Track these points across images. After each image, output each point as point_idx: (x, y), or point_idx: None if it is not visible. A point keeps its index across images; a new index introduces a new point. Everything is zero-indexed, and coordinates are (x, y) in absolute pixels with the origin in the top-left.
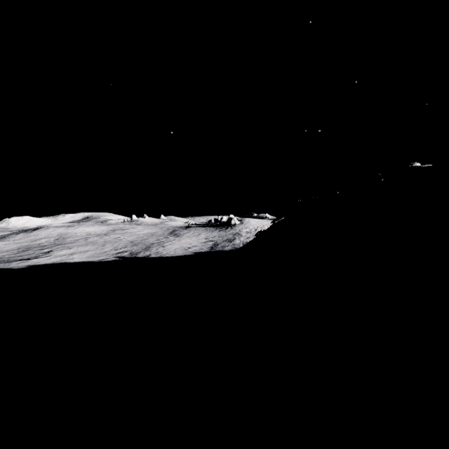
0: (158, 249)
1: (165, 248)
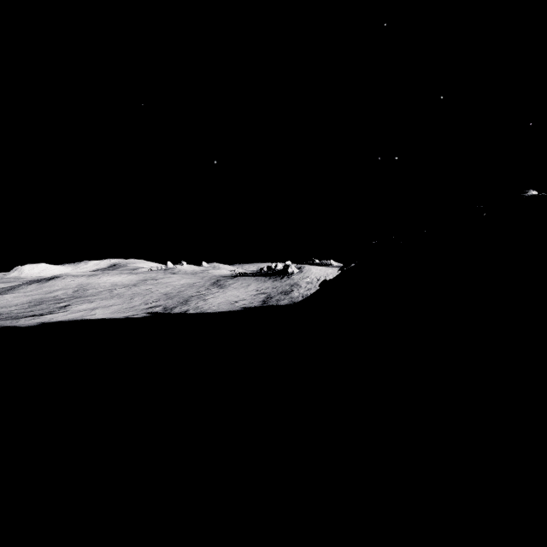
0: (198, 303)
1: (206, 302)
